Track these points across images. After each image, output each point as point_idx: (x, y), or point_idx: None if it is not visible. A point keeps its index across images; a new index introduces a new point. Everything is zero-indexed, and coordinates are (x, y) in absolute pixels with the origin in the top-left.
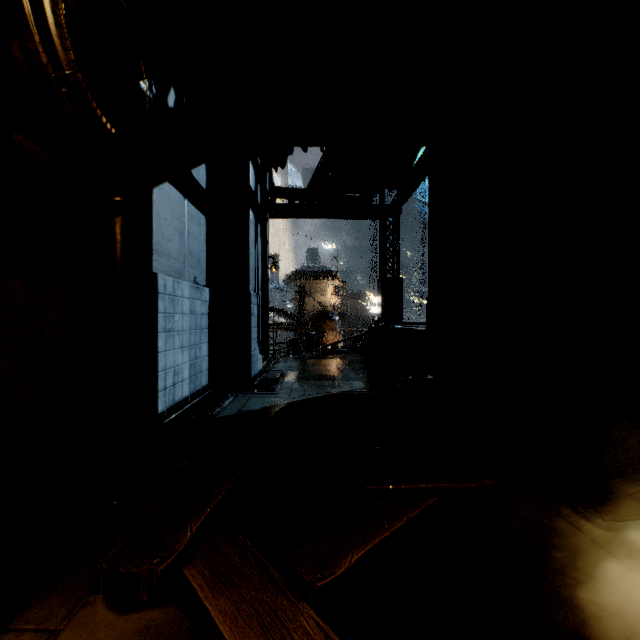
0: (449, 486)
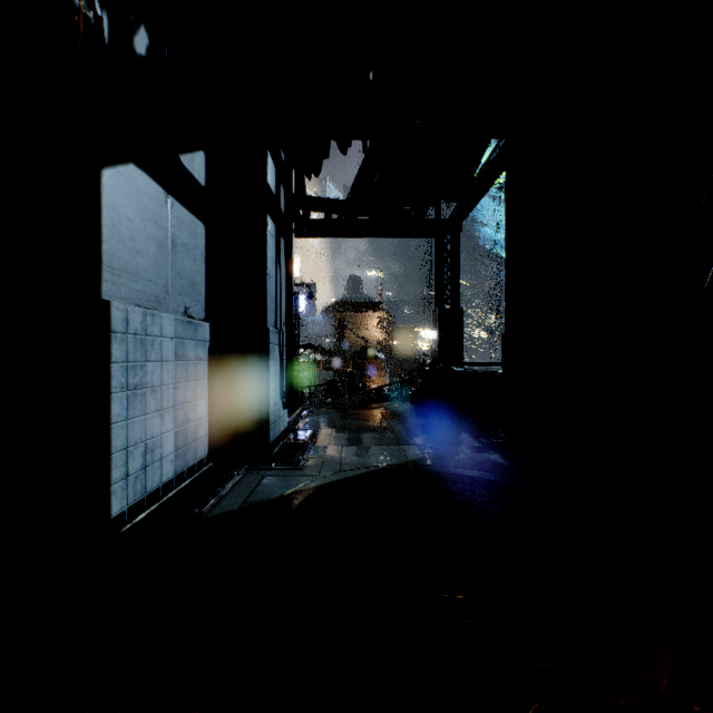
0: None
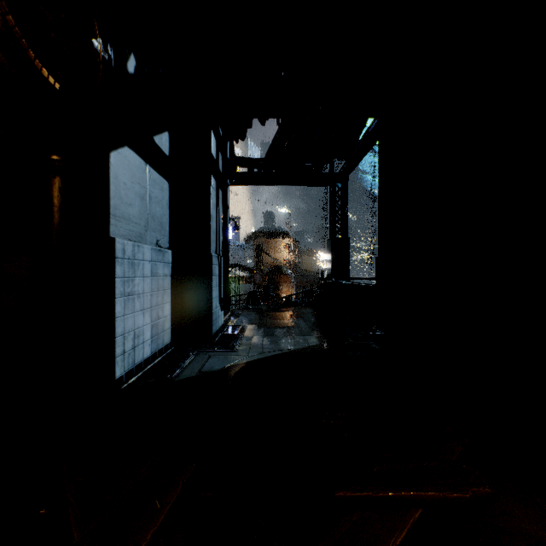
0: (436, 495)
